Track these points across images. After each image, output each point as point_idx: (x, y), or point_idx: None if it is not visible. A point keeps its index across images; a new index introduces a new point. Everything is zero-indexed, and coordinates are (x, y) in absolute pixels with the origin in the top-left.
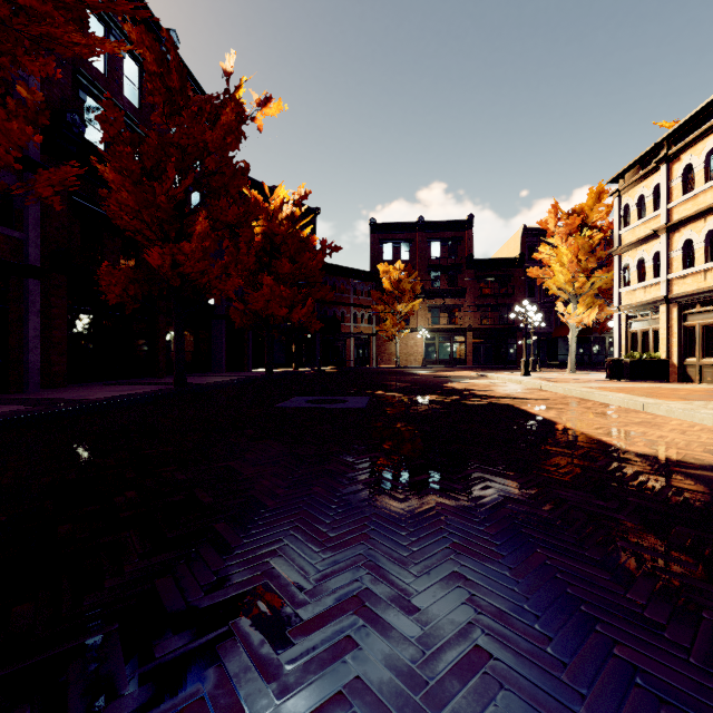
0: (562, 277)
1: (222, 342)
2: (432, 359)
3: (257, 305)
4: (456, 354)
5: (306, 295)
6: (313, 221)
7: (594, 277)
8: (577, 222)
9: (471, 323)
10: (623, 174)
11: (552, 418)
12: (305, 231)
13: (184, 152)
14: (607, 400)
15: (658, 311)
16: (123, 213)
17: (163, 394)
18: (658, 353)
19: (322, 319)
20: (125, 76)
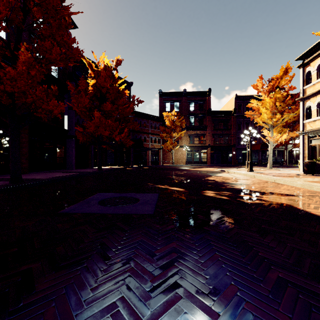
0: (266, 116)
1: (72, 151)
2: (190, 161)
3: (90, 129)
4: (202, 159)
5: (124, 126)
6: (129, 89)
7: (285, 115)
8: (276, 84)
9: (210, 143)
10: (306, 53)
11: None
12: (121, 87)
13: None
14: None
15: None
16: None
17: None
18: None
19: (133, 140)
20: None
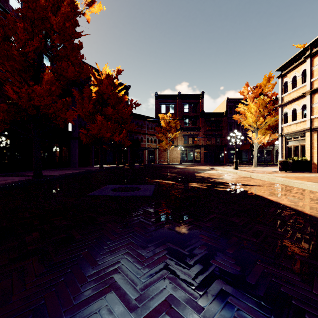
0: (251, 119)
1: (76, 151)
2: (185, 160)
3: (94, 131)
4: (196, 158)
5: (123, 128)
6: (127, 92)
7: (267, 119)
8: (259, 91)
9: (203, 143)
10: (284, 66)
11: (293, 206)
12: (121, 93)
13: (32, 24)
14: (305, 187)
15: (304, 135)
16: None
17: (15, 185)
18: (306, 157)
19: (131, 140)
20: None
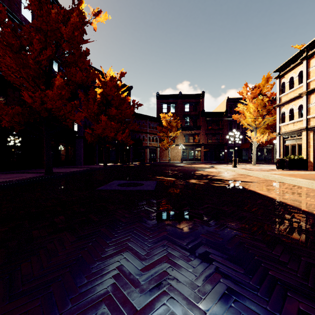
0: (249, 119)
1: (81, 150)
2: (185, 158)
3: (98, 131)
4: (196, 156)
5: (125, 127)
6: (129, 92)
7: (265, 119)
8: (258, 91)
9: (203, 142)
10: (281, 67)
11: (279, 198)
12: (124, 94)
13: (45, 35)
14: (296, 183)
15: (301, 134)
16: (10, 72)
17: (31, 180)
18: (302, 156)
19: (133, 139)
20: (22, 3)
